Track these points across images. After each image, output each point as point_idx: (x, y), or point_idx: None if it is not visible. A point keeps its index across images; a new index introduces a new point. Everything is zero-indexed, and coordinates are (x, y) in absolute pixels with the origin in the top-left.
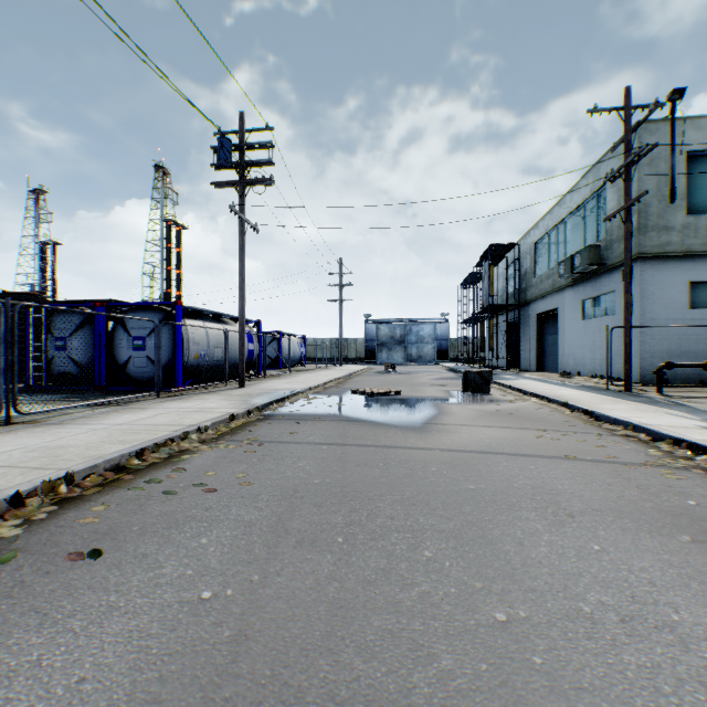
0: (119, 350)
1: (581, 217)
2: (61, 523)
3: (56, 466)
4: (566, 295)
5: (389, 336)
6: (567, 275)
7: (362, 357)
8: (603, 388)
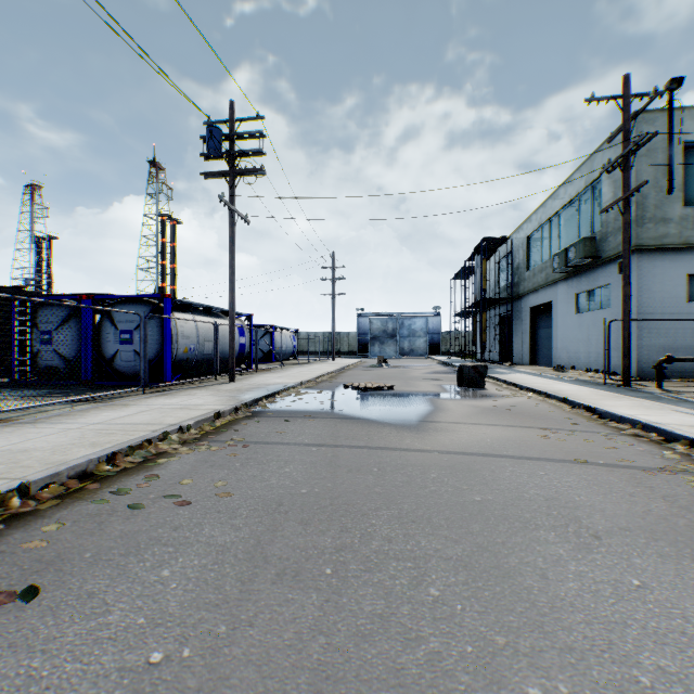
0: (106, 344)
1: (575, 209)
2: (2, 547)
3: (11, 475)
4: (559, 288)
5: (381, 330)
6: (561, 268)
7: (355, 350)
8: (600, 382)
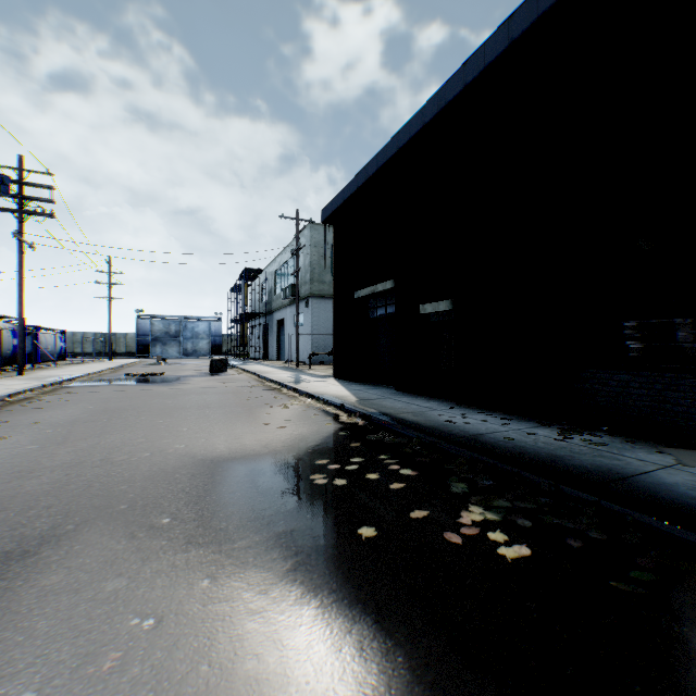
0: None
1: (294, 263)
2: (12, 408)
3: None
4: (288, 311)
5: (164, 331)
6: (285, 299)
7: (134, 351)
8: (290, 367)
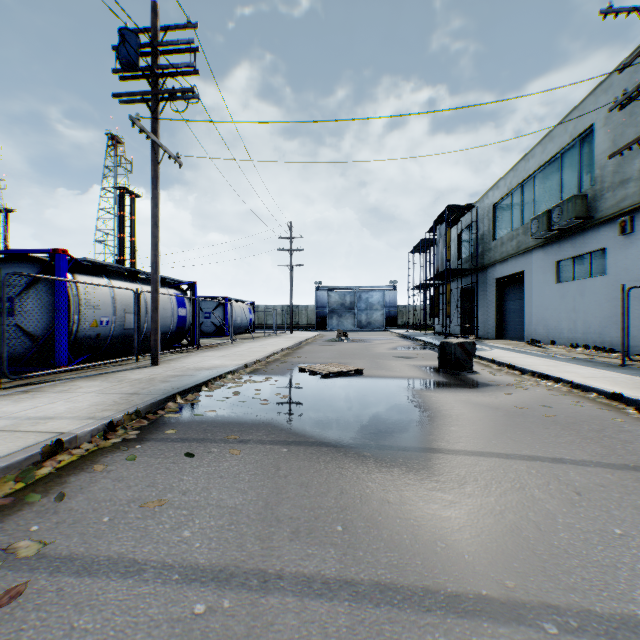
0: None
1: (556, 169)
2: None
3: None
4: (534, 257)
5: (339, 303)
6: (542, 233)
7: (313, 323)
8: (611, 363)
